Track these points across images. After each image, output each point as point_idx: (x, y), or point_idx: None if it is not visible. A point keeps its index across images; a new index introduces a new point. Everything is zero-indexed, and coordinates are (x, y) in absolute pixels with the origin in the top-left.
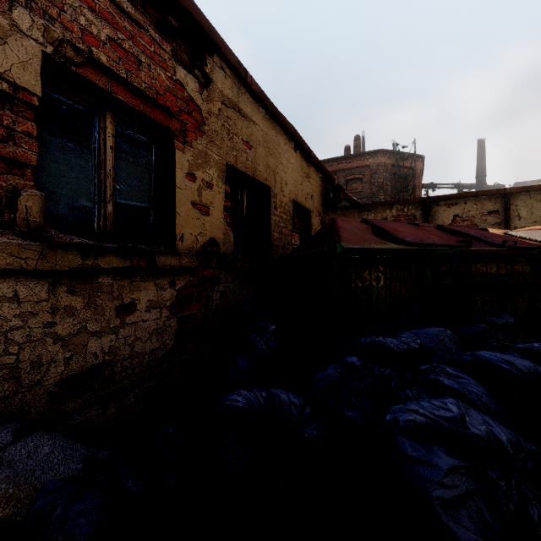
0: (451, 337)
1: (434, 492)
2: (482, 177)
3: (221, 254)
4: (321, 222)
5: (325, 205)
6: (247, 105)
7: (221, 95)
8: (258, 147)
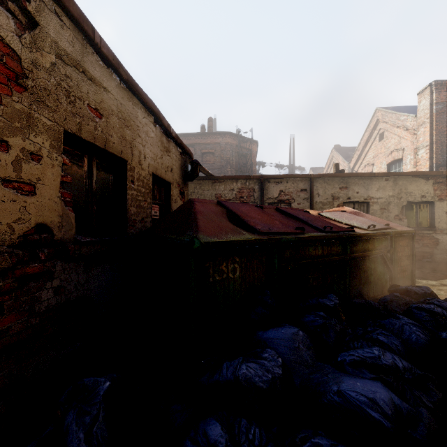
0: (304, 341)
1: None
2: (292, 161)
3: (57, 240)
4: (181, 192)
5: (184, 177)
6: (95, 67)
7: (56, 47)
8: (111, 116)
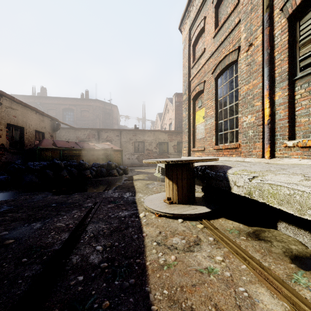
0: None
1: (29, 164)
2: (144, 117)
3: (5, 147)
4: (51, 136)
5: (53, 130)
6: (14, 106)
7: (5, 106)
8: (19, 116)
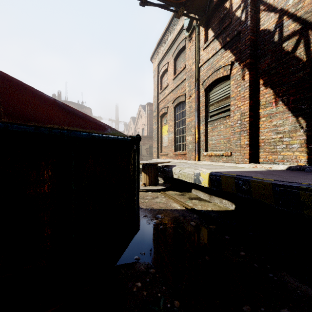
0: None
1: None
2: (117, 118)
3: None
4: None
5: None
6: None
7: None
8: None
